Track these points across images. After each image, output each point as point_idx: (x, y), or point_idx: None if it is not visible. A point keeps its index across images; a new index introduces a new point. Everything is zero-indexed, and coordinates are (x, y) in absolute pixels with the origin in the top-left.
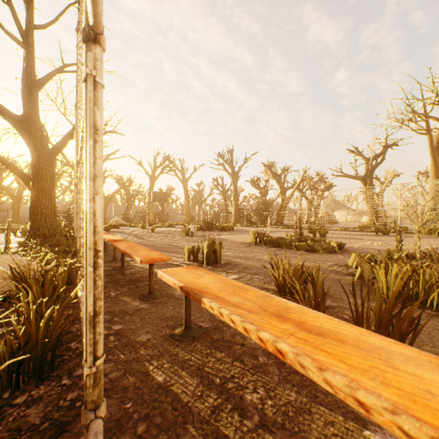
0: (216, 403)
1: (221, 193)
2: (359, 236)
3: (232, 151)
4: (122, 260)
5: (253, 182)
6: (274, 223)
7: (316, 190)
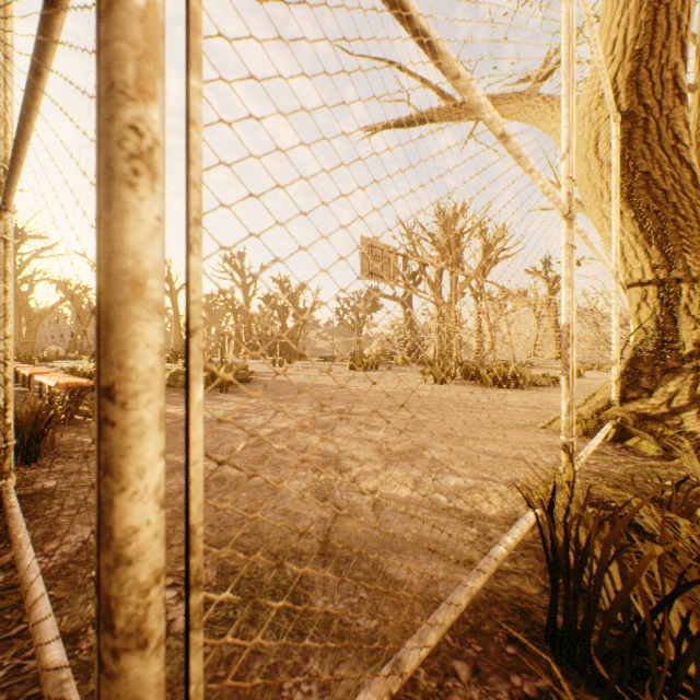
0: (22, 395)
1: (232, 312)
2: (324, 366)
3: (244, 254)
4: (17, 377)
5: (267, 299)
6: (285, 355)
7: (358, 311)
